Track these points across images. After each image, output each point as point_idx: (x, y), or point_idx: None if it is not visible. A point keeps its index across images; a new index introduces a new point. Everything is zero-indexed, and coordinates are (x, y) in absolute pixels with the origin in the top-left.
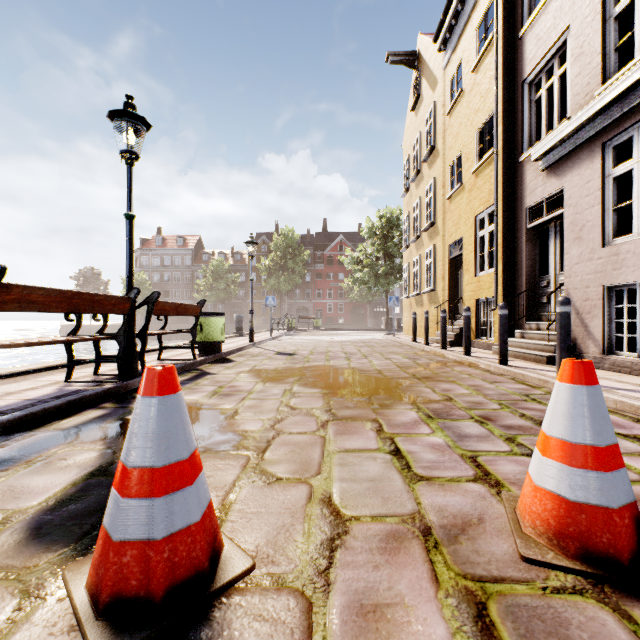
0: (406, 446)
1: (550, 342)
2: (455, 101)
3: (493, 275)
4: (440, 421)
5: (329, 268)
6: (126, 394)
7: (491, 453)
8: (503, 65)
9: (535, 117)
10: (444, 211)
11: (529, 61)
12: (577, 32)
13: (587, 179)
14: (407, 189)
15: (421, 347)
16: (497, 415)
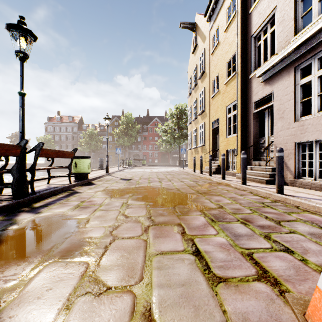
0: (203, 246)
1: (267, 172)
2: (215, 47)
3: (235, 137)
4: (220, 223)
5: (150, 134)
6: (16, 209)
7: (260, 250)
8: (241, 27)
9: (257, 55)
10: (209, 104)
11: (254, 25)
12: (281, 9)
13: (286, 86)
14: (190, 93)
15: (198, 175)
16: (252, 218)
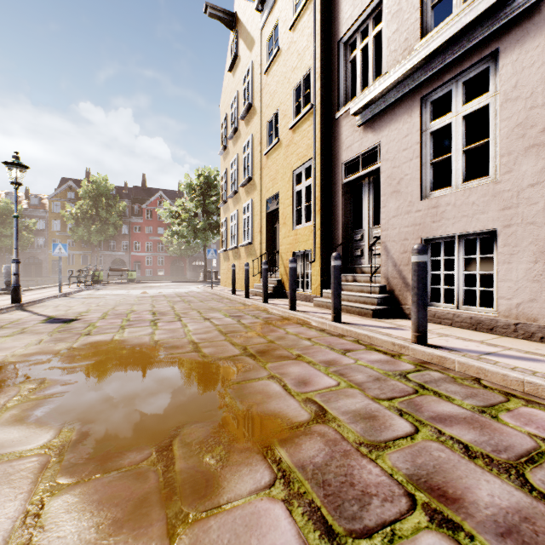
0: None
1: (371, 294)
2: (272, 59)
3: (311, 228)
4: None
5: (148, 222)
6: None
7: None
8: (321, 21)
9: (350, 77)
10: (261, 167)
11: (346, 20)
12: None
13: (405, 133)
14: (225, 146)
15: (242, 300)
16: (437, 464)
